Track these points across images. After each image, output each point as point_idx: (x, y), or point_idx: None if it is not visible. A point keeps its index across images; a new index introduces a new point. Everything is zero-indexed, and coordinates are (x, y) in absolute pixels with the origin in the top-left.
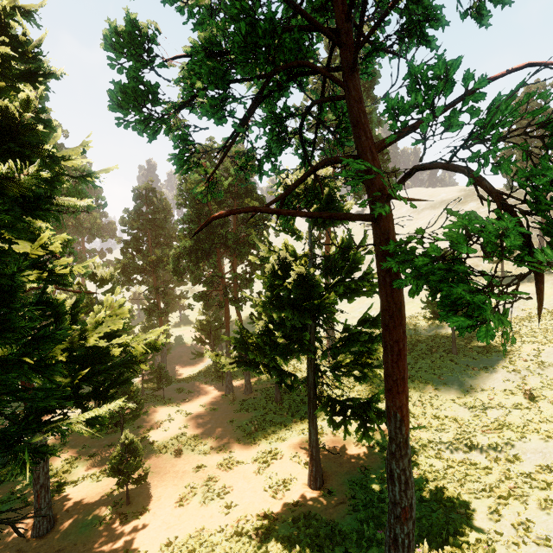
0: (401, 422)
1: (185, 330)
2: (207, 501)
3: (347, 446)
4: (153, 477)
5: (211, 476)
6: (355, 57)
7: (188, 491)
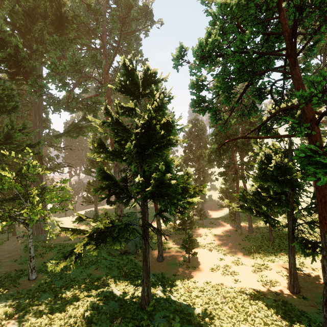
0: None
1: (213, 193)
2: (225, 274)
3: None
4: (199, 256)
5: (227, 265)
6: (294, 61)
7: (215, 267)
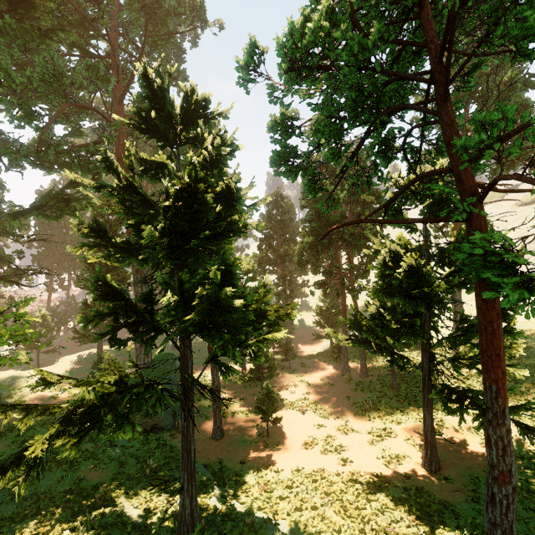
0: (497, 394)
1: (306, 315)
2: (327, 452)
3: (472, 444)
4: (284, 423)
5: (329, 434)
6: (446, 92)
7: (311, 440)
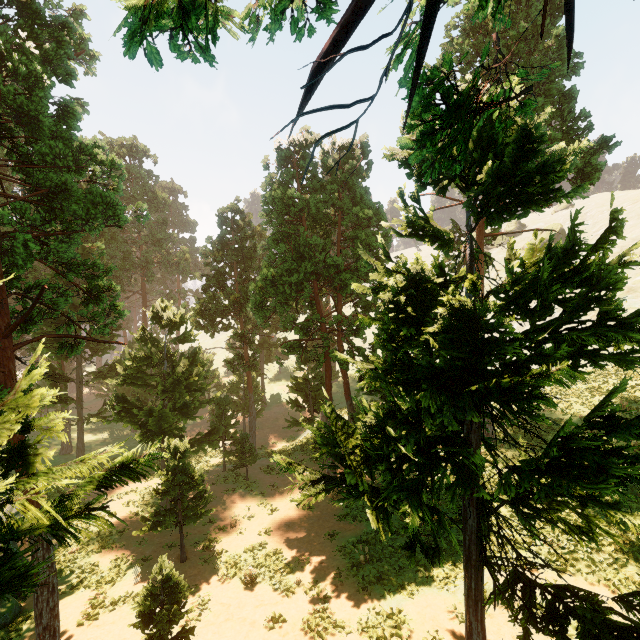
0: None
1: (284, 385)
2: None
3: (538, 639)
4: (208, 622)
5: None
6: None
7: None
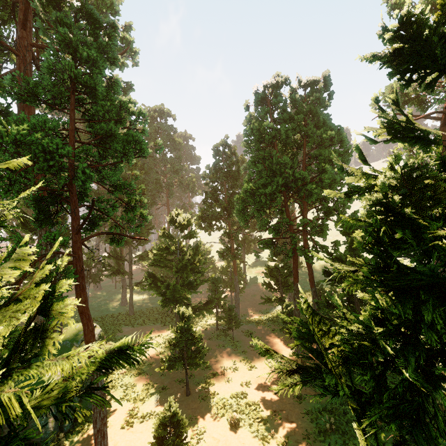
0: None
1: (260, 270)
2: None
3: None
4: None
5: None
6: None
7: None
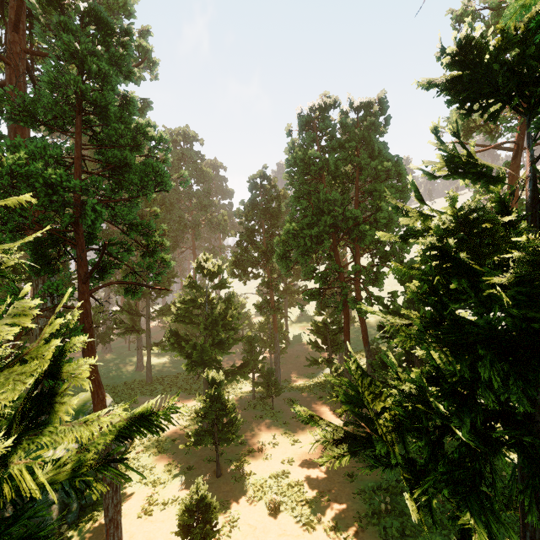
0: None
1: (305, 326)
2: None
3: None
4: None
5: None
6: None
7: None
